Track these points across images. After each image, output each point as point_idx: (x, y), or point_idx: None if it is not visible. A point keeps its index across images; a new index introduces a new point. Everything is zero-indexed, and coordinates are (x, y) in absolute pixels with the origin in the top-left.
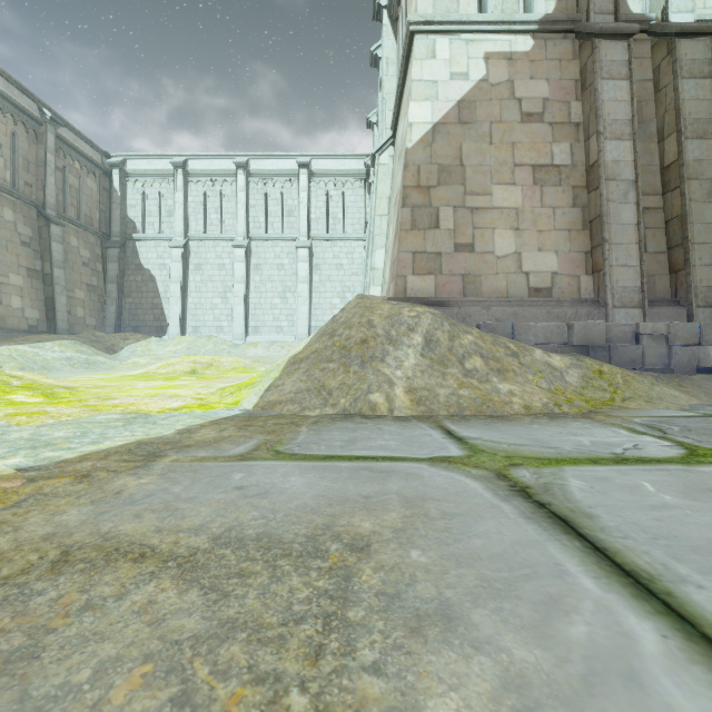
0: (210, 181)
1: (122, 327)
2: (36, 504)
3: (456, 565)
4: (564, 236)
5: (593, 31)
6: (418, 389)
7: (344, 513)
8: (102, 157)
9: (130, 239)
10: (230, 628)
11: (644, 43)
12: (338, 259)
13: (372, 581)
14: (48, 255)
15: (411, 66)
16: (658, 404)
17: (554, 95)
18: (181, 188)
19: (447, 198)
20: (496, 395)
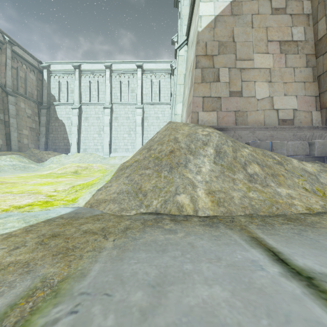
0: (92, 75)
1: (48, 149)
2: None
3: None
4: (301, 86)
5: None
6: (216, 191)
7: None
8: (38, 63)
9: (52, 105)
10: None
11: None
12: (157, 114)
13: None
14: (7, 111)
15: None
16: None
17: None
18: (78, 79)
19: (224, 62)
20: (279, 196)
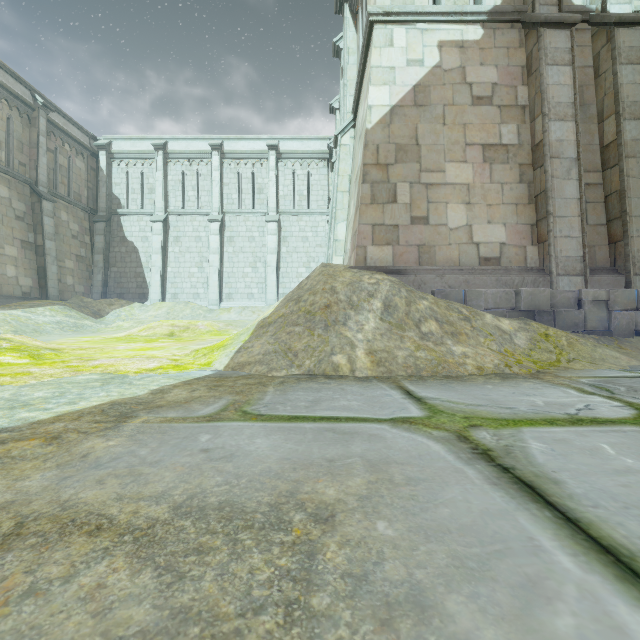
0: (188, 162)
1: (108, 294)
2: (1, 468)
3: (425, 540)
4: (512, 210)
5: (538, 21)
6: (378, 351)
7: (308, 478)
8: (90, 140)
9: (115, 214)
10: (182, 619)
11: (585, 33)
12: (304, 232)
13: (337, 559)
14: (40, 228)
15: (370, 53)
16: (600, 365)
17: (502, 80)
18: (162, 168)
19: (404, 175)
20: (451, 356)
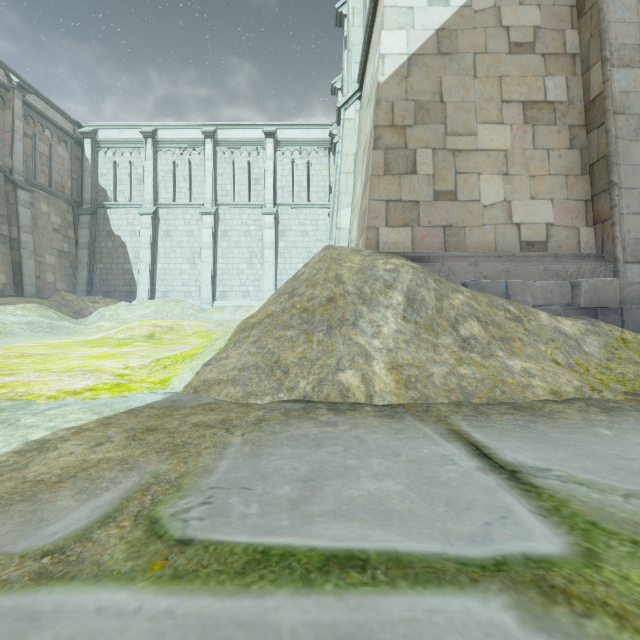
0: (179, 151)
1: (94, 292)
2: None
3: None
4: (560, 182)
5: None
6: (405, 365)
7: None
8: (74, 127)
9: (102, 207)
10: None
11: None
12: (303, 226)
13: None
14: (15, 220)
15: None
16: None
17: (546, 22)
18: (151, 157)
19: (425, 139)
20: (509, 373)
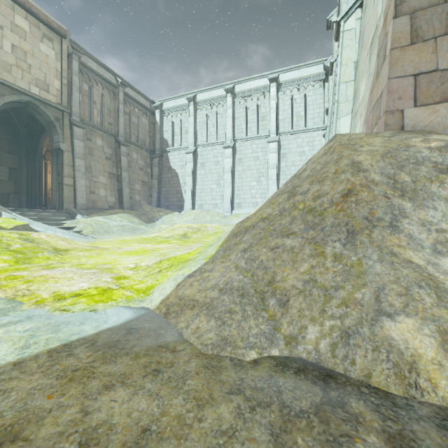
0: (210, 106)
1: (160, 206)
2: None
3: None
4: None
5: None
6: None
7: None
8: (151, 104)
9: (165, 152)
10: None
11: None
12: (301, 148)
13: None
14: (119, 164)
15: None
16: None
17: None
18: (192, 114)
19: None
20: None
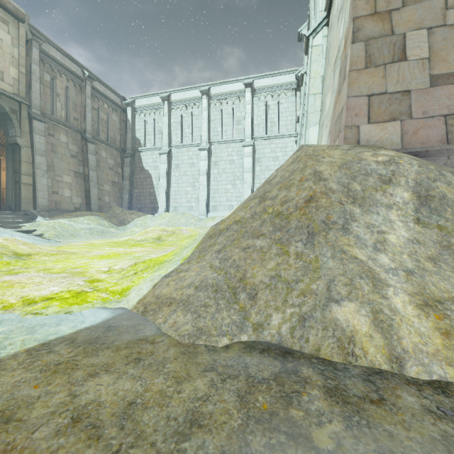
0: (185, 107)
1: (132, 208)
2: None
3: None
4: None
5: None
6: (447, 299)
7: None
8: (121, 100)
9: (137, 151)
10: None
11: None
12: (274, 153)
13: None
14: (86, 163)
15: None
16: None
17: None
18: (167, 114)
19: (418, 19)
20: None
